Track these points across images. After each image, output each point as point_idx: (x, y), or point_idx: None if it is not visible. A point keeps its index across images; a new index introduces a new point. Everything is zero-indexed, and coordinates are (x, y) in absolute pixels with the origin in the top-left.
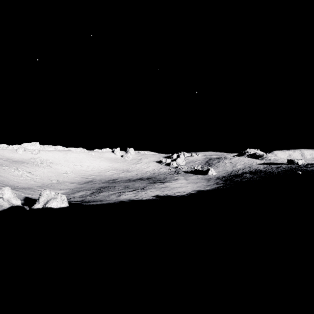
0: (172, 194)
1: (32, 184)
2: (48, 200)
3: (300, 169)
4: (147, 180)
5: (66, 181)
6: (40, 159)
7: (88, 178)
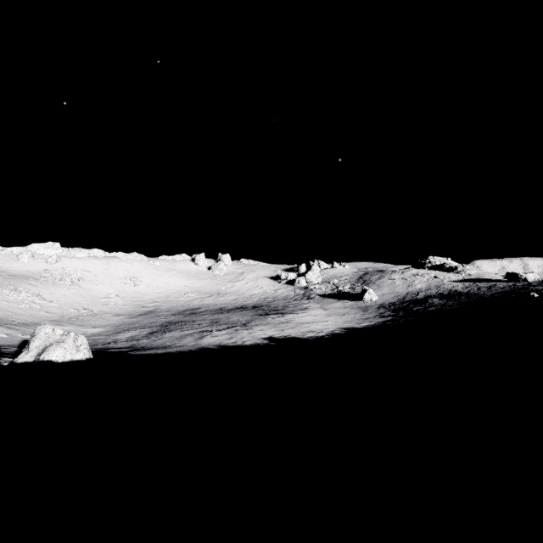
0: (299, 334)
1: (42, 317)
2: (46, 346)
3: (533, 288)
4: (253, 310)
5: (107, 312)
6: (60, 273)
7: (147, 307)
